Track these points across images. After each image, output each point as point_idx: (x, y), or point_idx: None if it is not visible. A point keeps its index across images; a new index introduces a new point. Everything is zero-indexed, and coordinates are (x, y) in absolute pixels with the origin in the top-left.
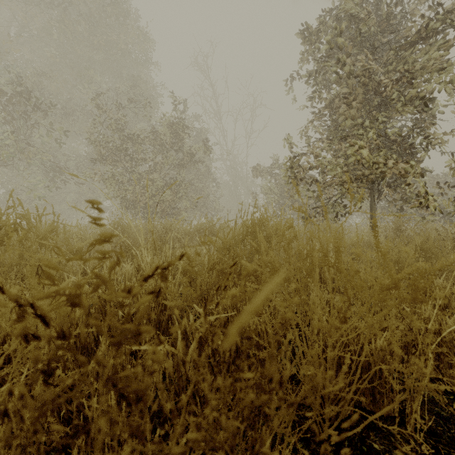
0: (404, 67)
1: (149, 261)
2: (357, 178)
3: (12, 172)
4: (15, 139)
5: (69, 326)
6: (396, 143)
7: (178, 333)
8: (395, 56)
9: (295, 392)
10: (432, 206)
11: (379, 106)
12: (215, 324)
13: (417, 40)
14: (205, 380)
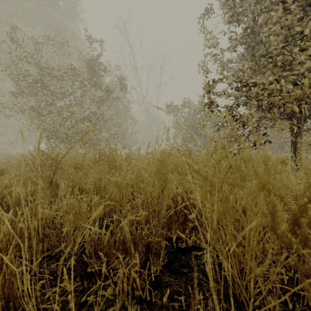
0: None
1: None
2: (296, 97)
3: None
4: None
5: None
6: None
7: None
8: None
9: None
10: None
11: None
12: None
13: None
14: None
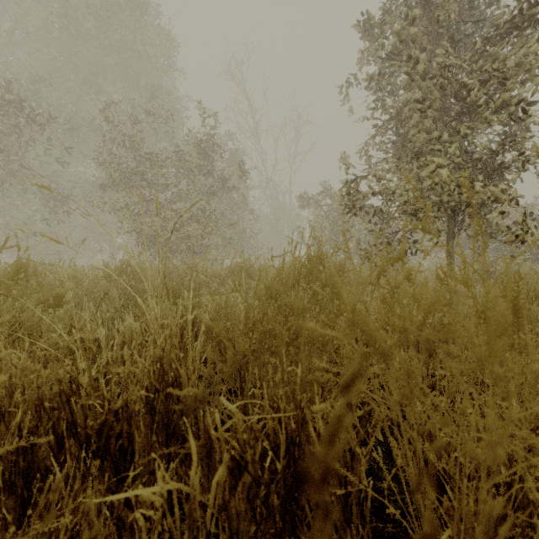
0: (493, 65)
1: (159, 315)
2: (434, 205)
3: (4, 201)
4: (5, 159)
5: (4, 434)
6: (481, 163)
7: (192, 452)
8: (480, 52)
9: (392, 538)
10: (531, 241)
11: (462, 114)
12: (257, 428)
13: (510, 30)
14: (240, 536)
